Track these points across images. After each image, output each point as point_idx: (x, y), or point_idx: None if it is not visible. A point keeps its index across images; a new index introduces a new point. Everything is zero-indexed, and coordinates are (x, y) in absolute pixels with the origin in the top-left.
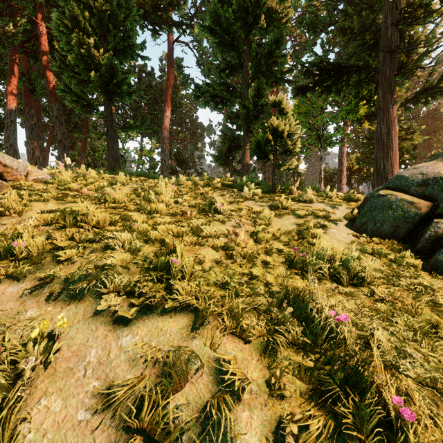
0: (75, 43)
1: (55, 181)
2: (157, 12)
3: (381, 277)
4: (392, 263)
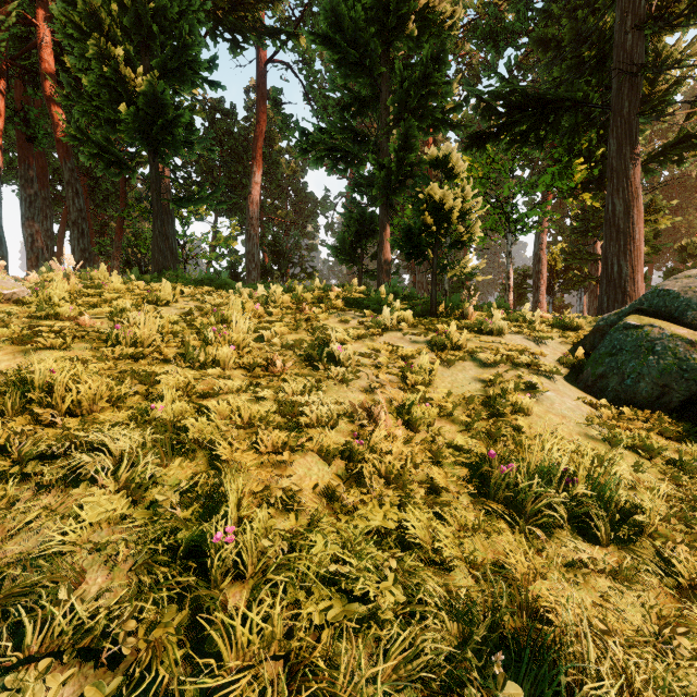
0: (92, 57)
1: (36, 298)
2: (239, 11)
3: (669, 516)
4: (677, 472)
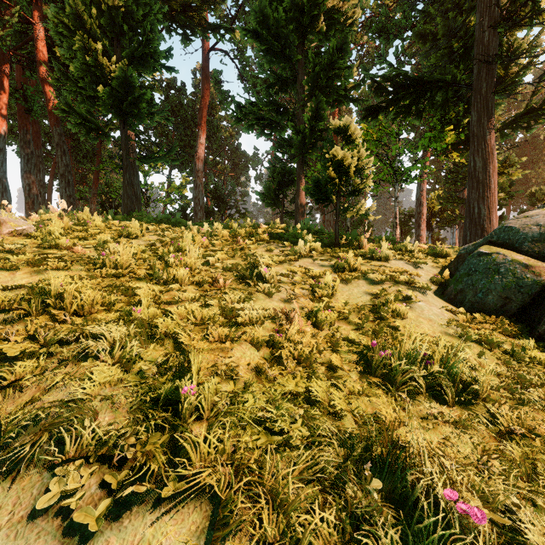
0: (78, 49)
1: (40, 233)
2: (188, 11)
3: (499, 387)
4: (509, 359)
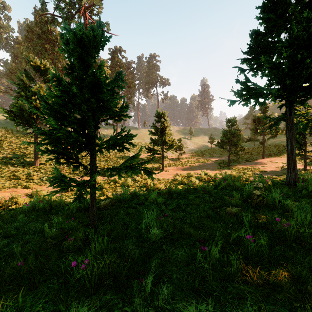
0: None
1: None
2: None
3: None
4: None
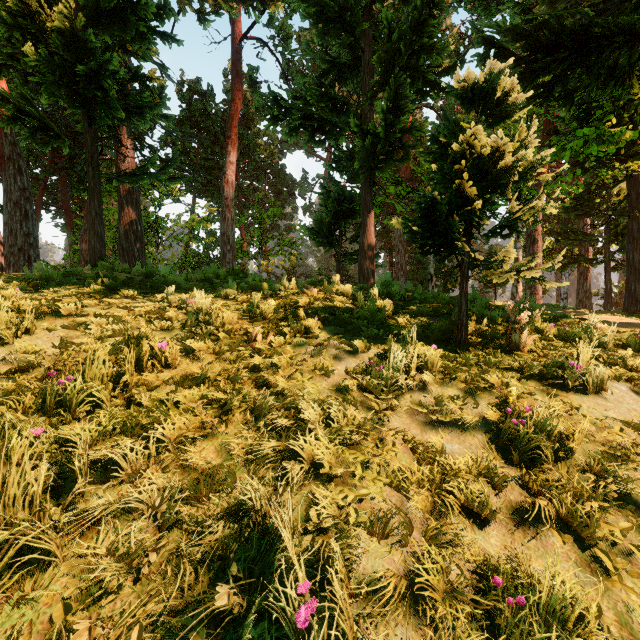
0: None
1: None
2: None
3: None
4: None
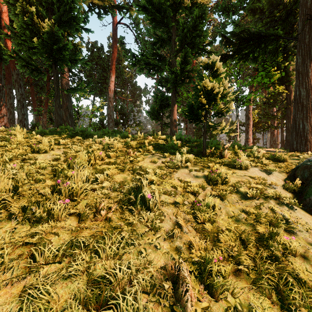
0: (19, 13)
1: None
2: None
3: None
4: None
